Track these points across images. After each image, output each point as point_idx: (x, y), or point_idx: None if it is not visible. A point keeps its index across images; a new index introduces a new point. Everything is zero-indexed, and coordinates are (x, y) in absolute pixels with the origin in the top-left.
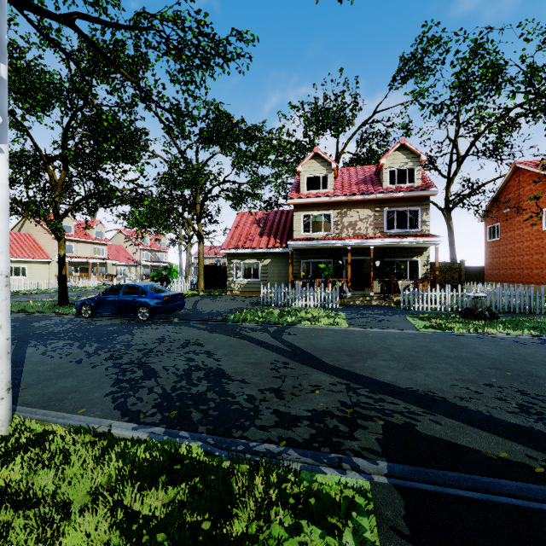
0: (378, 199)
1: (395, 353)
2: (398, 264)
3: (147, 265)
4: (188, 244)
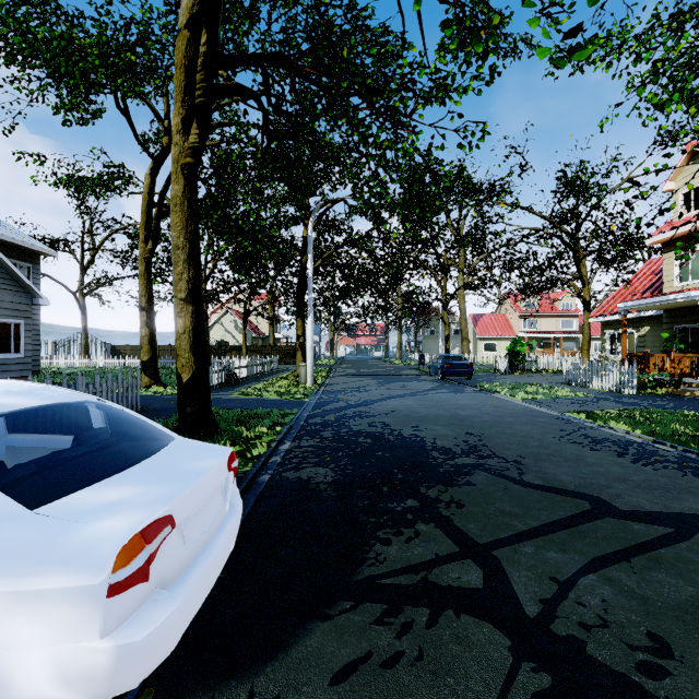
0: None
1: (438, 404)
2: None
3: None
4: None
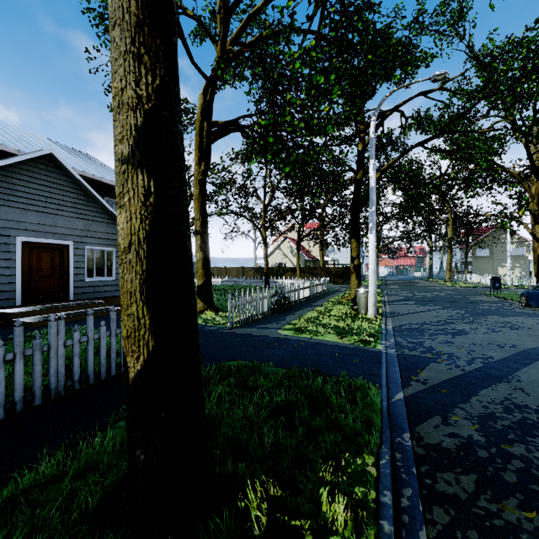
0: None
1: None
2: None
3: None
4: None
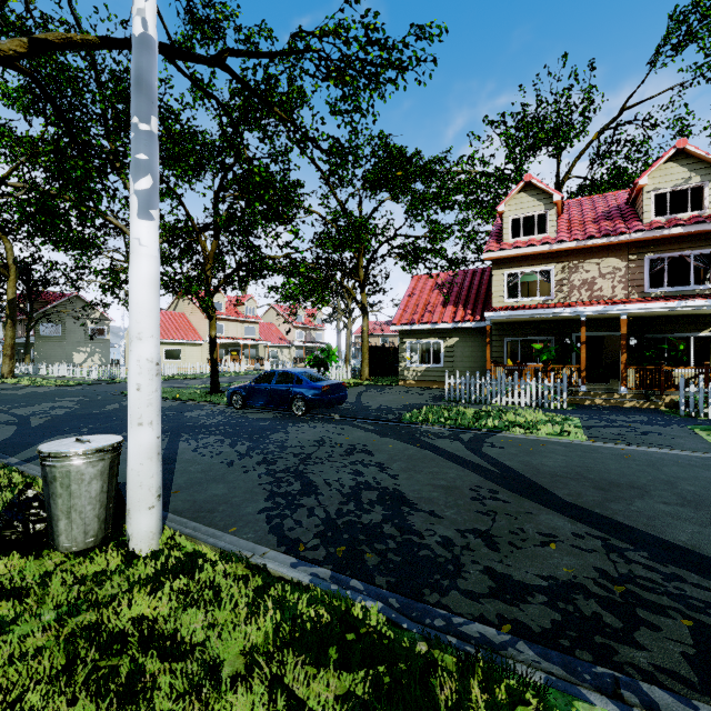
0: (633, 241)
1: (685, 492)
2: (668, 341)
3: (300, 347)
4: (349, 320)
